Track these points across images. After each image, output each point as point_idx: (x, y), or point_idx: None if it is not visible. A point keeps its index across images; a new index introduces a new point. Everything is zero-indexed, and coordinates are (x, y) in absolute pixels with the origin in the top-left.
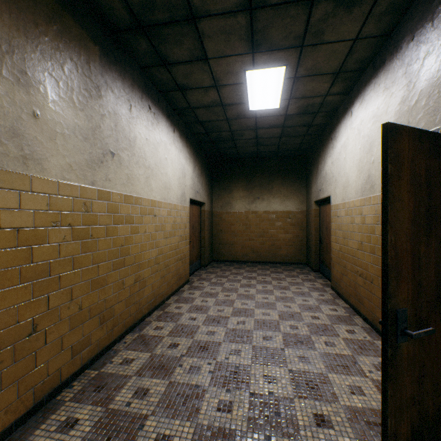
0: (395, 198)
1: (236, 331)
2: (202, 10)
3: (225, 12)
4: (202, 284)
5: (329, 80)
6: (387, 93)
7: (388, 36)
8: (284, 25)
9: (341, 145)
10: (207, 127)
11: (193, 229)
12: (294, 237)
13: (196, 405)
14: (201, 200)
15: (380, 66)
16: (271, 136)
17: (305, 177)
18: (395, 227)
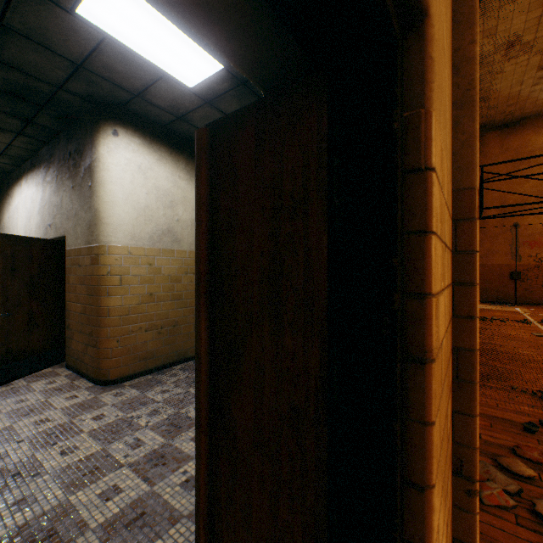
0: None
1: None
2: None
3: None
4: None
5: None
6: (37, 188)
7: (38, 152)
8: None
9: (16, 206)
10: None
11: None
12: None
13: None
14: None
15: (35, 167)
16: None
17: None
18: None
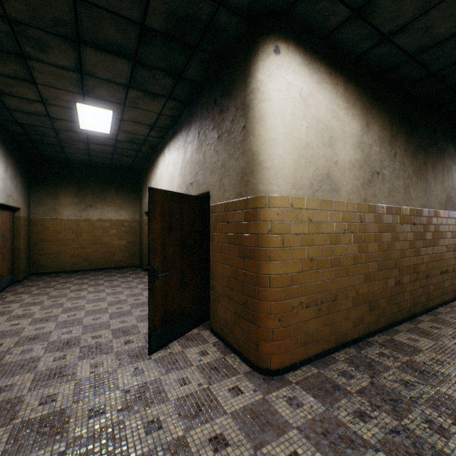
0: (154, 219)
1: (68, 321)
2: (34, 56)
3: (58, 65)
4: (20, 298)
5: (148, 128)
6: (178, 152)
7: (178, 119)
8: (109, 90)
9: (160, 174)
10: (28, 128)
11: (3, 238)
12: (129, 243)
13: (34, 365)
14: (16, 205)
15: (176, 133)
16: (104, 151)
17: (139, 190)
18: (154, 231)
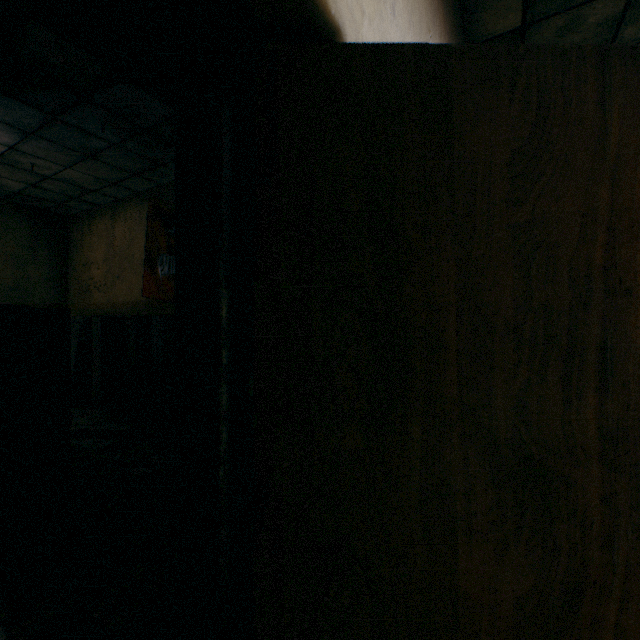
0: None
1: None
2: (629, 40)
3: None
4: None
5: None
6: None
7: None
8: None
9: None
10: None
11: None
12: None
13: None
14: None
15: None
16: None
17: None
18: None
